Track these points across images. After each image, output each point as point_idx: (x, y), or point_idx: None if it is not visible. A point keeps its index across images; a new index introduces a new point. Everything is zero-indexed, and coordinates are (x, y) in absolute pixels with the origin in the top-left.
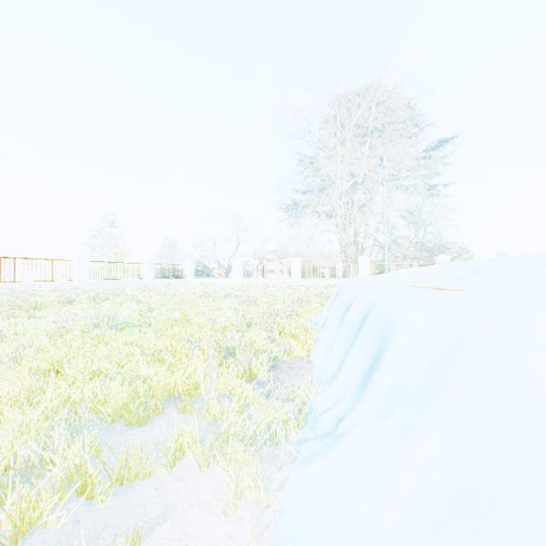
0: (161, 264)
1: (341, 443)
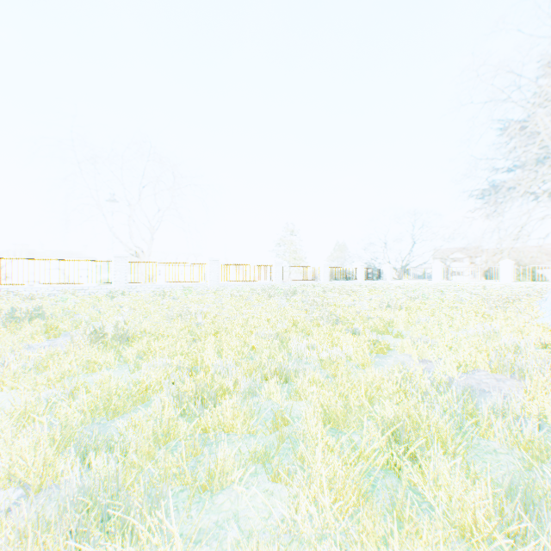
0: (368, 268)
1: (550, 315)
